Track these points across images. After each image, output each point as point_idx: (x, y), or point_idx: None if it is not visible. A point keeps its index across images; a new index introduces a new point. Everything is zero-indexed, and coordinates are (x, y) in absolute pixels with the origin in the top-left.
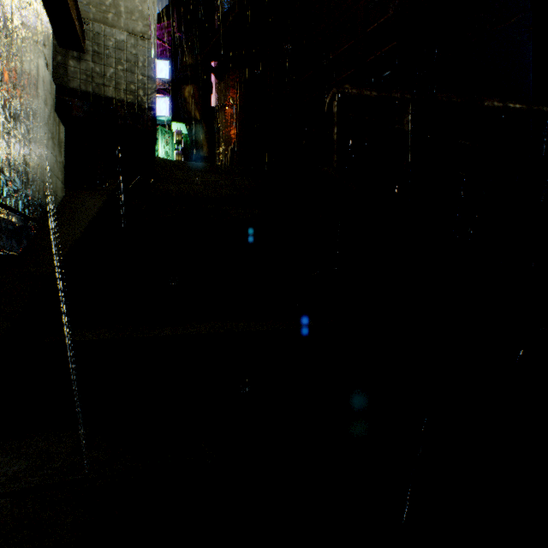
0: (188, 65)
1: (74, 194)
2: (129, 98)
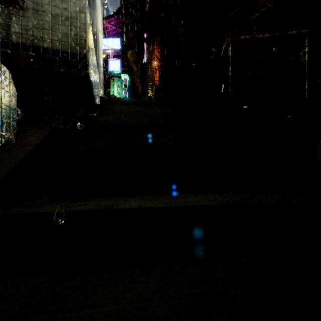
0: (129, 38)
1: (23, 130)
2: (63, 47)
